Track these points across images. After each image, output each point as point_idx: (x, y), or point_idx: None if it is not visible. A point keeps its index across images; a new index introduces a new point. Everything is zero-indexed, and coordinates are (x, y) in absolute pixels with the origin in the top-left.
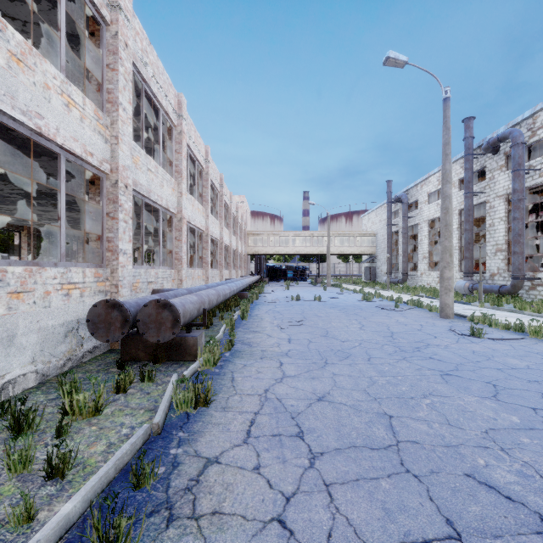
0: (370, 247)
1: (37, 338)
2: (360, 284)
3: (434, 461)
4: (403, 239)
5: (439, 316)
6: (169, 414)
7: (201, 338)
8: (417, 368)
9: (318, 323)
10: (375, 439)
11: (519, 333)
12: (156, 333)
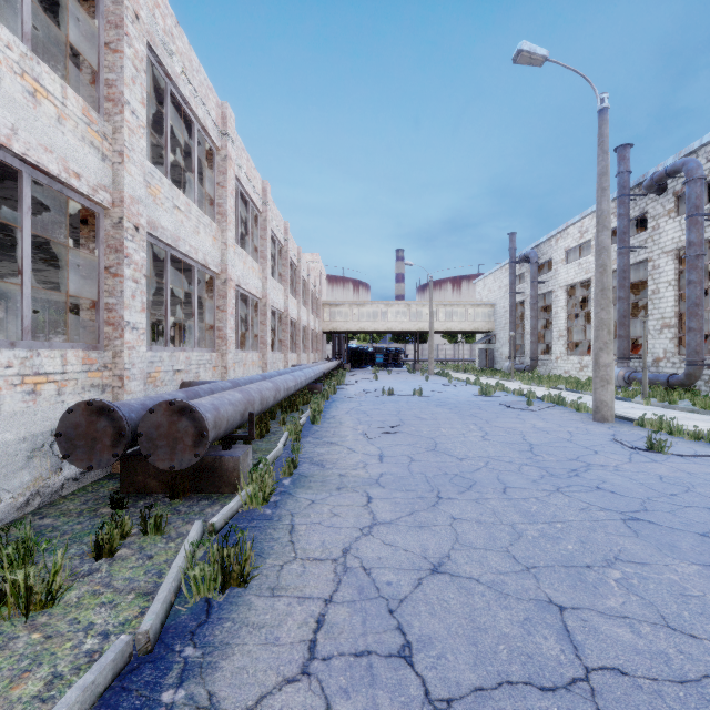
0: (486, 322)
1: None
2: (473, 372)
3: None
4: (532, 312)
5: (591, 418)
6: (176, 603)
7: (246, 458)
8: (583, 507)
9: (421, 430)
10: (543, 663)
11: None
12: (169, 455)
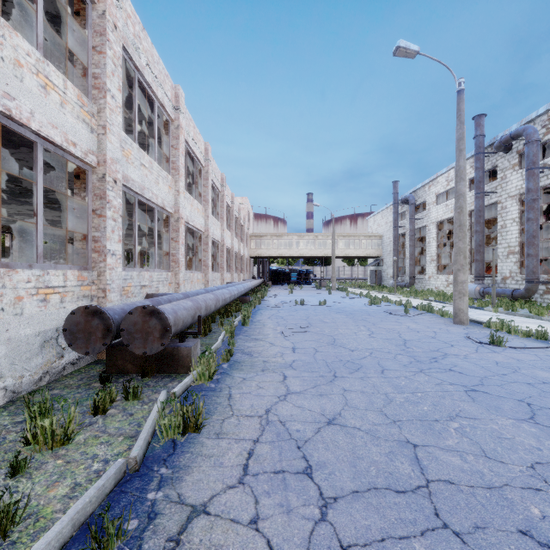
0: (376, 250)
1: (6, 350)
2: (365, 288)
3: (477, 511)
4: (410, 242)
5: (452, 321)
6: (152, 442)
7: (196, 348)
8: (438, 383)
9: (324, 330)
10: (399, 477)
11: (542, 341)
12: (142, 344)
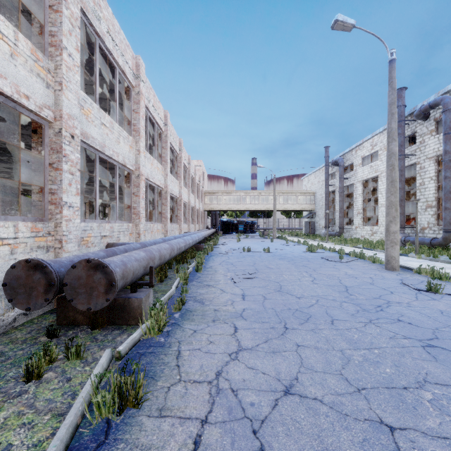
0: (310, 204)
1: None
2: (301, 236)
3: None
4: (340, 197)
5: (383, 267)
6: (82, 424)
7: (148, 299)
8: (391, 336)
9: (270, 276)
10: None
11: None
12: (86, 300)
